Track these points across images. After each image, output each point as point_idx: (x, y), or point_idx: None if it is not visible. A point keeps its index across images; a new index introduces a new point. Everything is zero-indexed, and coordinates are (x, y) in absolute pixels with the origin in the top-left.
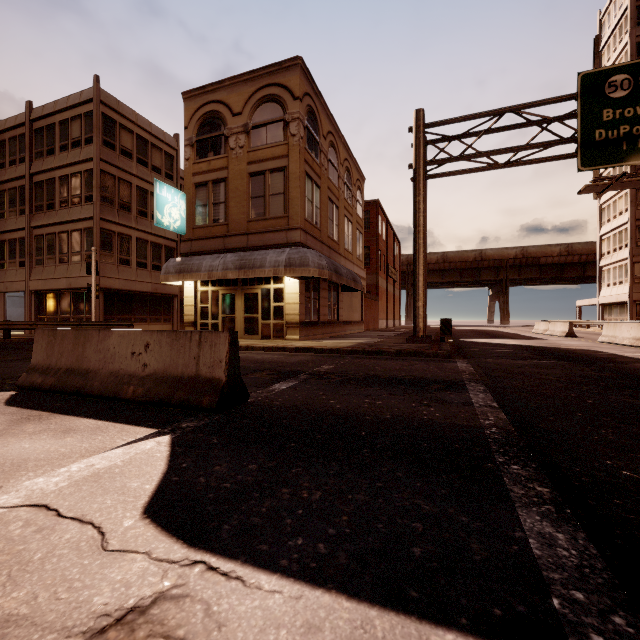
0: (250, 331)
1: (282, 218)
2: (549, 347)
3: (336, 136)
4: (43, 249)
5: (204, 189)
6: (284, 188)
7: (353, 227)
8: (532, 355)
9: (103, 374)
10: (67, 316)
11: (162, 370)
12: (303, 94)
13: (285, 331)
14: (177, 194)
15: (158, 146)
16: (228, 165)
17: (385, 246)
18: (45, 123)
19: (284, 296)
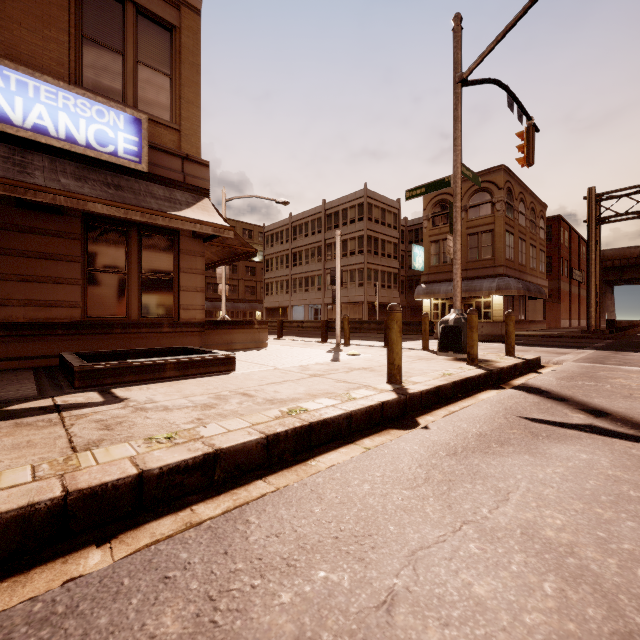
0: None
1: (490, 260)
2: None
3: (524, 192)
4: None
5: (436, 244)
6: (491, 242)
7: (536, 249)
8: None
9: None
10: None
11: (488, 333)
12: (504, 184)
13: None
14: (421, 249)
15: (390, 210)
16: None
17: (568, 252)
18: (333, 211)
19: (491, 306)
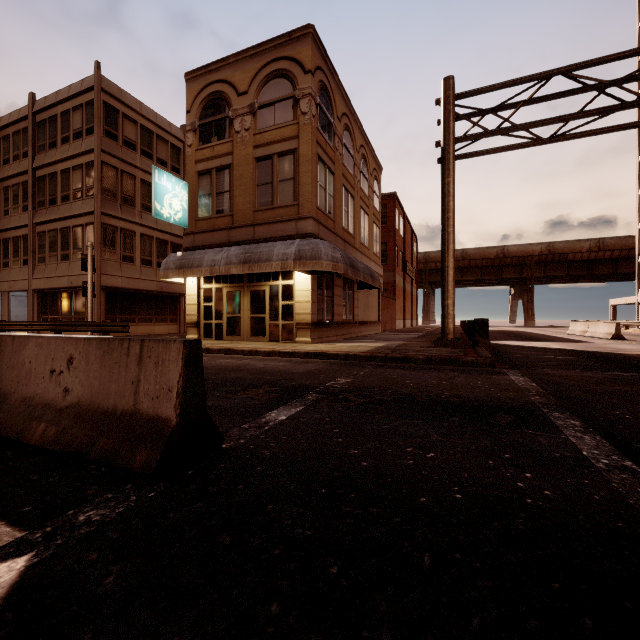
0: (257, 332)
1: (291, 206)
2: (606, 352)
3: (351, 119)
4: (45, 246)
5: (207, 177)
6: (294, 173)
7: (370, 220)
8: (596, 364)
9: (13, 401)
10: (69, 316)
11: (88, 399)
12: (315, 68)
13: (295, 333)
14: (178, 183)
15: (164, 138)
16: (233, 150)
17: (402, 242)
18: (47, 115)
19: (294, 294)
